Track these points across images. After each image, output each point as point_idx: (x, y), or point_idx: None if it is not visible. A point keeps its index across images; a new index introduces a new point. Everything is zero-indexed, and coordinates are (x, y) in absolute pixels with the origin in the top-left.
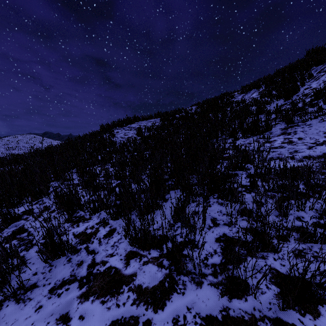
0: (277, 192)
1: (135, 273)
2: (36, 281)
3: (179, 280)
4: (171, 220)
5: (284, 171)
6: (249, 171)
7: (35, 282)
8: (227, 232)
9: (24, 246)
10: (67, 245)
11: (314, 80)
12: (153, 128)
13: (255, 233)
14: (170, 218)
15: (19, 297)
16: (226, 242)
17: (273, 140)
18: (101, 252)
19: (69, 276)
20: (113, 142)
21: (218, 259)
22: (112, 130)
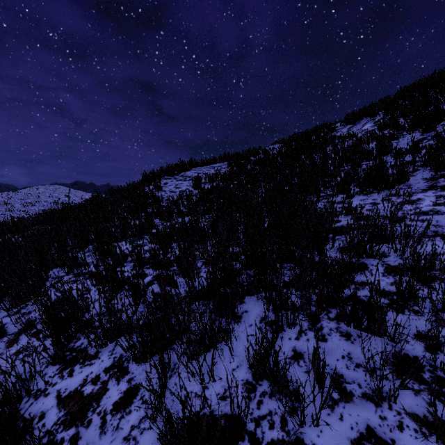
0: None
1: None
2: None
3: None
4: (248, 373)
5: None
6: (387, 260)
7: None
8: (375, 424)
9: None
10: (30, 439)
11: None
12: (217, 177)
13: None
14: (246, 367)
15: None
16: None
17: (417, 199)
18: None
19: None
20: (157, 200)
21: None
22: (158, 181)
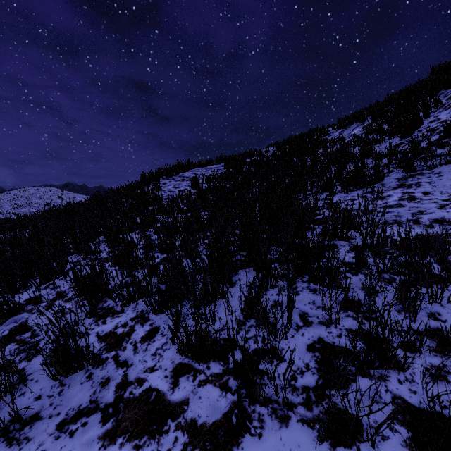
0: (399, 276)
1: (187, 399)
2: (39, 409)
3: (252, 412)
4: (240, 316)
5: (406, 242)
6: (353, 242)
7: (38, 411)
8: (324, 335)
9: (25, 353)
10: (87, 353)
11: (442, 109)
12: (214, 177)
13: (369, 341)
14: (239, 312)
15: (12, 436)
16: (324, 352)
17: (387, 195)
18: (136, 365)
19: (88, 403)
20: (158, 198)
21: (312, 379)
22: (157, 181)
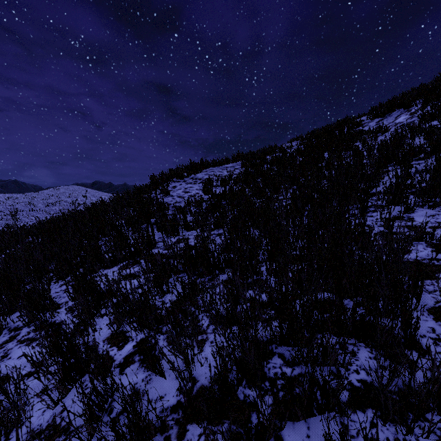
0: None
1: None
2: None
3: None
4: None
5: None
6: None
7: None
8: None
9: None
10: None
11: None
12: (230, 179)
13: None
14: None
15: None
16: None
17: None
18: None
19: None
20: (161, 209)
21: None
22: (166, 184)
